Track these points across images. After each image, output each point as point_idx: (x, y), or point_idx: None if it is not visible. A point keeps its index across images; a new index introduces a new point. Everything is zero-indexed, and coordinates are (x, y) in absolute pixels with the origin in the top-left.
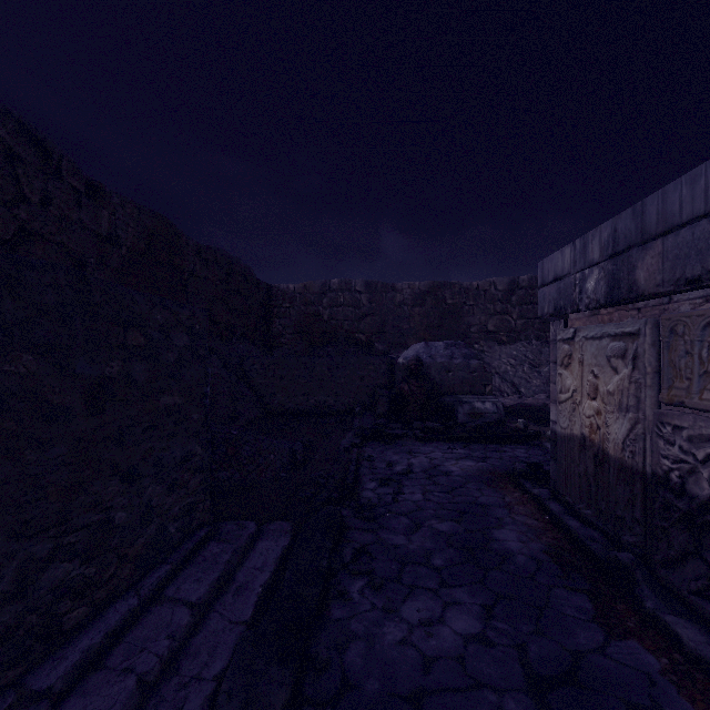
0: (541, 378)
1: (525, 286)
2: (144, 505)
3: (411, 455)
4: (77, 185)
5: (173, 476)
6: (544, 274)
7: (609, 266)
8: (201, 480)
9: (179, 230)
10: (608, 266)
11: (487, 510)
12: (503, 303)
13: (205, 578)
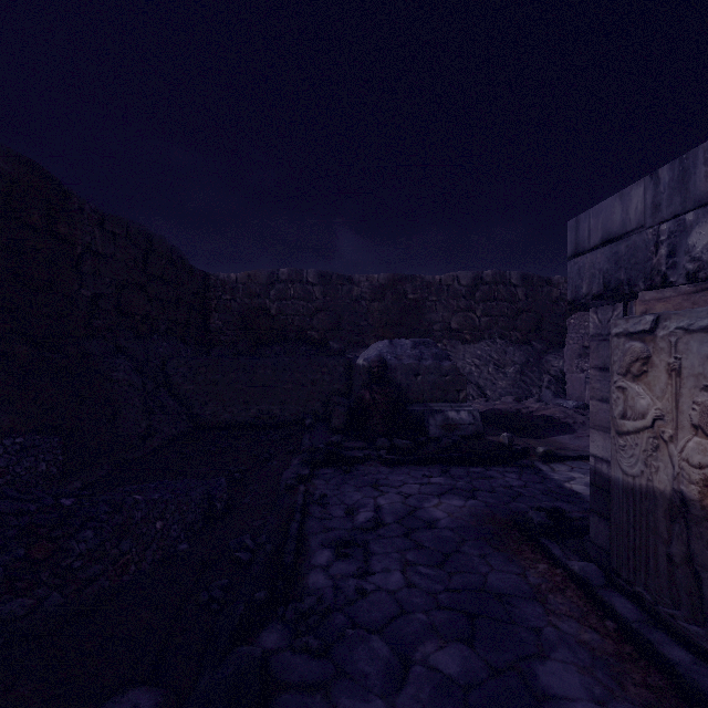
0: (507, 380)
1: (489, 282)
2: None
3: (377, 490)
4: None
5: None
6: (579, 237)
7: None
8: None
9: (66, 187)
10: None
11: (510, 609)
12: (466, 299)
13: None
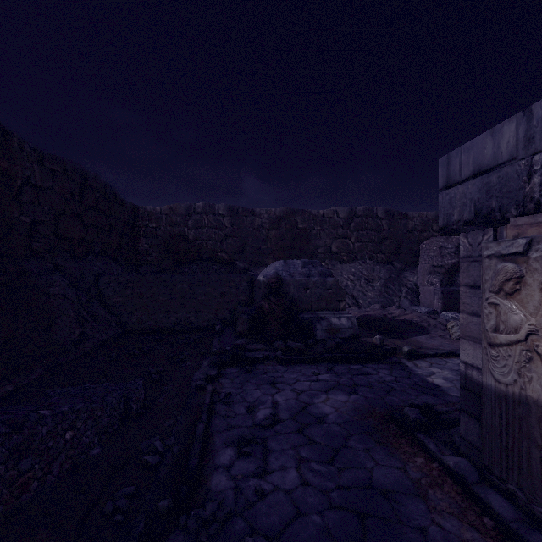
0: (375, 291)
1: (361, 215)
2: None
3: (274, 387)
4: None
5: None
6: (451, 171)
7: None
8: None
9: (6, 128)
10: None
11: (396, 506)
12: (343, 228)
13: None
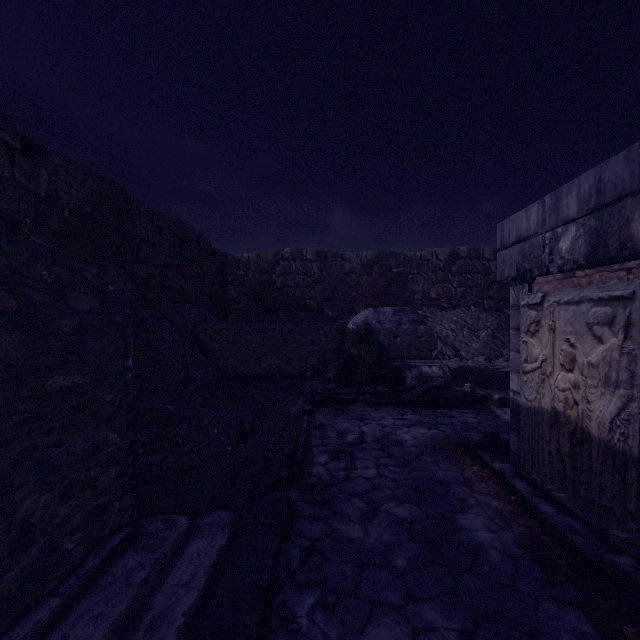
0: (480, 342)
1: (464, 256)
2: (17, 525)
3: (362, 422)
4: (9, 140)
5: (71, 477)
6: (503, 236)
7: (591, 222)
8: (117, 474)
9: (129, 195)
10: (590, 222)
11: (447, 489)
12: (444, 272)
13: (107, 614)
